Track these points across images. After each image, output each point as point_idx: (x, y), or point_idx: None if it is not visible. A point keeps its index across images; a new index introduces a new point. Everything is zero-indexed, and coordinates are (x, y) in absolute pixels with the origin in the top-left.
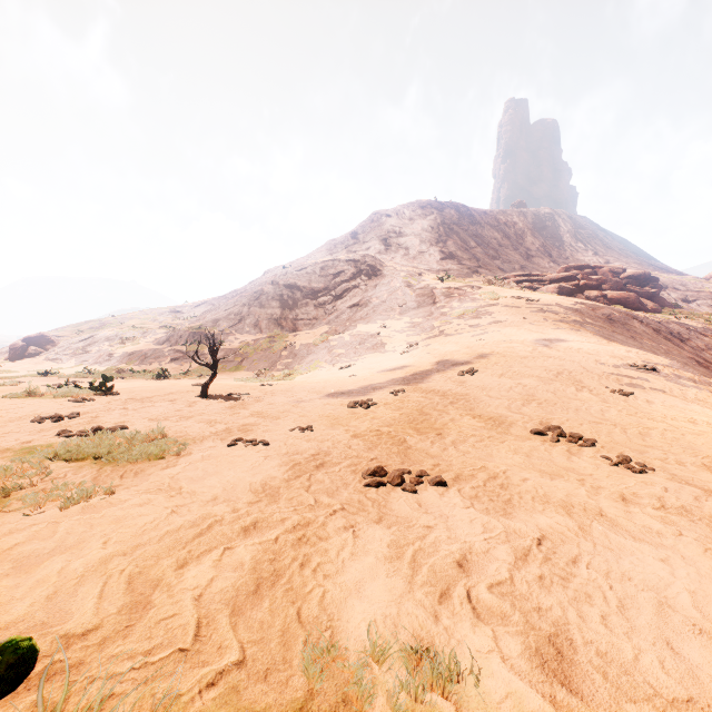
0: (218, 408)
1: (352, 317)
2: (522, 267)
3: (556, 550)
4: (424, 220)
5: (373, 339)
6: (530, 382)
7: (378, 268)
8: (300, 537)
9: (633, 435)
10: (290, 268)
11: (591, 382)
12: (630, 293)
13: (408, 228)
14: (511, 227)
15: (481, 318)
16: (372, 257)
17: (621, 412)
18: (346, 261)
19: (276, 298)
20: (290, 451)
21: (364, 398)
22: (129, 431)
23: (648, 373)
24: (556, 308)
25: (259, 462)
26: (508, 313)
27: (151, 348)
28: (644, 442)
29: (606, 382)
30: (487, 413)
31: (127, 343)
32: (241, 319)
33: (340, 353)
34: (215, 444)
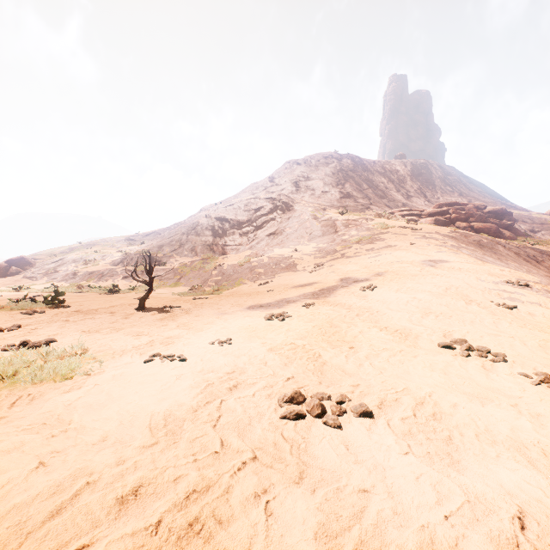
0: (150, 320)
1: (269, 243)
2: (404, 205)
3: (549, 539)
4: (327, 168)
5: (286, 261)
6: (424, 296)
7: (291, 204)
8: (192, 522)
9: (535, 348)
10: (221, 205)
11: (476, 296)
12: (491, 224)
13: (314, 174)
14: (394, 174)
15: (375, 243)
16: (285, 196)
17: (511, 324)
18: (265, 199)
19: (209, 228)
20: (206, 367)
21: (279, 311)
22: (55, 344)
23: (522, 288)
24: (436, 235)
25: (170, 383)
26: (397, 239)
27: (107, 268)
28: (549, 355)
29: (490, 296)
30: (392, 325)
31: (89, 264)
32: (181, 245)
33: (260, 272)
34: (132, 360)
